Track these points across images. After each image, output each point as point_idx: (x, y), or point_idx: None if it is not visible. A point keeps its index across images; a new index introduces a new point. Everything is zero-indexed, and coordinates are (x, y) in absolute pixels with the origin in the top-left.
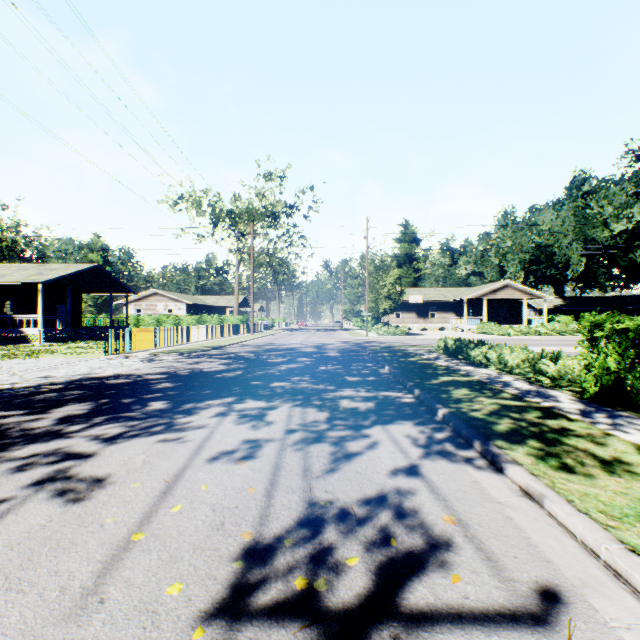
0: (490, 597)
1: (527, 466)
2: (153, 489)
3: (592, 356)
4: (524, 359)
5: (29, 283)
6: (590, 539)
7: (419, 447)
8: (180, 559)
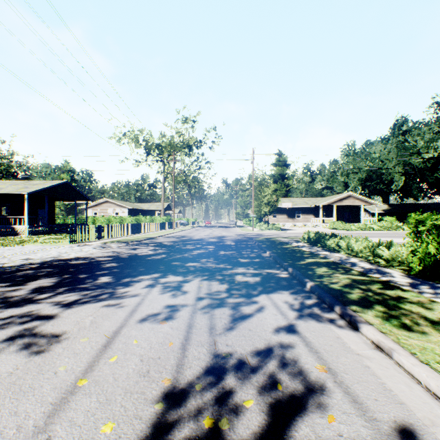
0: (360, 435)
1: (377, 326)
2: (97, 343)
3: (417, 244)
4: (365, 246)
5: (18, 194)
6: (433, 385)
7: (294, 310)
8: (114, 401)
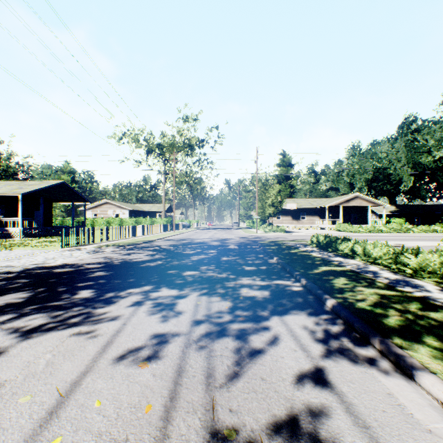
0: None
1: (442, 375)
2: (40, 407)
3: None
4: (385, 252)
5: (12, 194)
6: None
7: (318, 343)
8: None
